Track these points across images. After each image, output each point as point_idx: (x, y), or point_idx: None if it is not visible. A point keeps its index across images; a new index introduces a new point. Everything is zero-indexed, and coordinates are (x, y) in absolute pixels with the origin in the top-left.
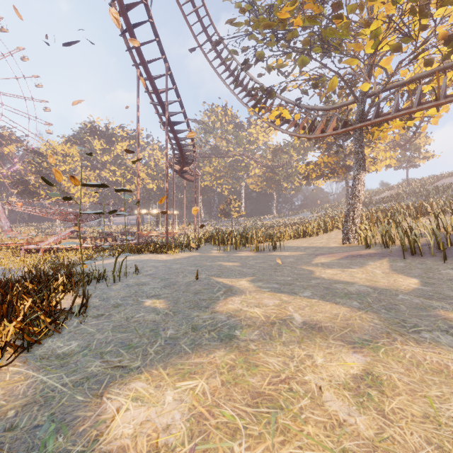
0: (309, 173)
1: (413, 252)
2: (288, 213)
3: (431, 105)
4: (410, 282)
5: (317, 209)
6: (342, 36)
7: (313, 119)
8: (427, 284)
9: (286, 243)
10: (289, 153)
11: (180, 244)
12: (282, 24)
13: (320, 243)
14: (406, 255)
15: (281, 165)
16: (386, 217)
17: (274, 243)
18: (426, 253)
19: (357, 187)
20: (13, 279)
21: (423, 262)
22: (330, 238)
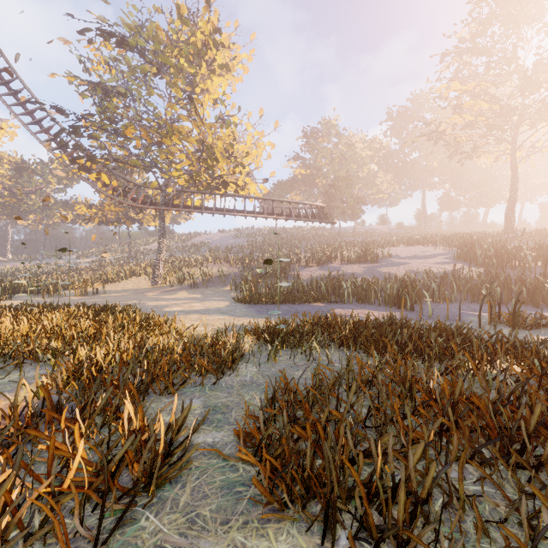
0: (91, 217)
1: (195, 286)
2: (42, 256)
3: (200, 212)
4: (199, 296)
5: (85, 254)
6: (165, 167)
7: (125, 187)
8: (204, 296)
9: (94, 289)
10: (46, 179)
11: (2, 292)
12: (124, 134)
13: (133, 287)
14: (192, 288)
15: (32, 191)
16: (173, 268)
17: (97, 288)
18: (199, 286)
19: (162, 248)
20: (41, 303)
21: (200, 290)
22: (136, 283)
